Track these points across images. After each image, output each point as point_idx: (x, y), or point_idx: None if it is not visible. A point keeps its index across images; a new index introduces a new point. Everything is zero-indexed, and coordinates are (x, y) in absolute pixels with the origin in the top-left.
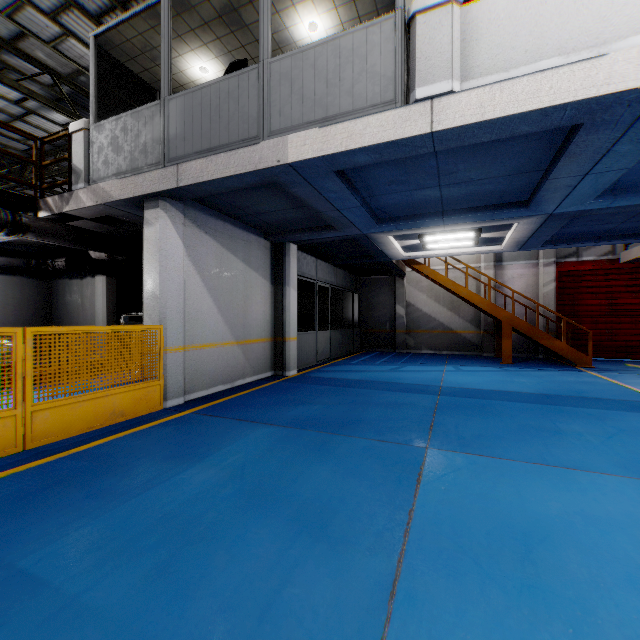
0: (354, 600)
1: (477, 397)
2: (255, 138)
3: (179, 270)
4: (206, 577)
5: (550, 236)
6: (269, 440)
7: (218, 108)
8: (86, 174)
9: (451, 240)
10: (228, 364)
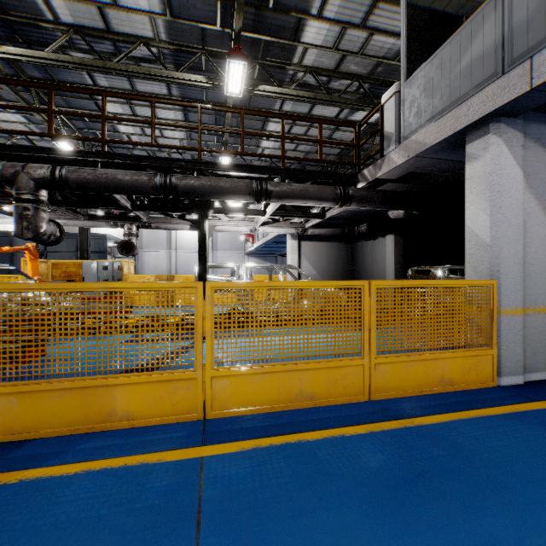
0: None
1: None
2: None
3: (516, 208)
4: None
5: None
6: None
7: None
8: (396, 135)
9: None
10: None
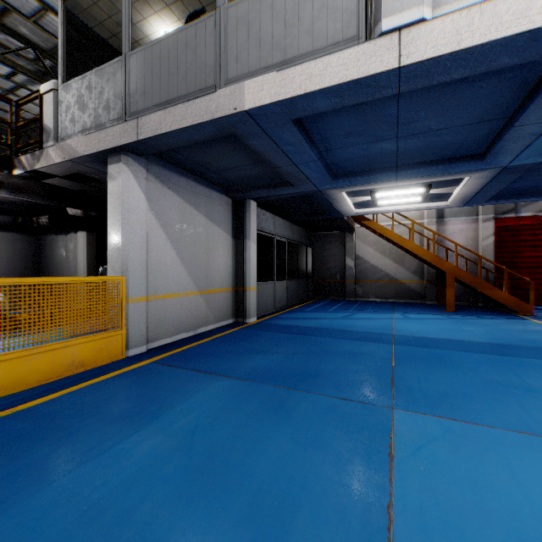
0: None
1: (431, 347)
2: (212, 87)
3: (142, 223)
4: None
5: (497, 191)
6: (225, 396)
7: (176, 60)
8: (55, 132)
9: (400, 196)
10: (191, 313)
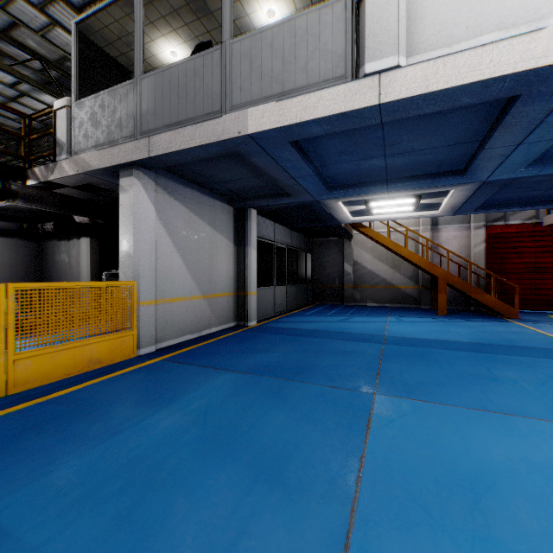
0: (309, 552)
1: (418, 346)
2: (218, 112)
3: (151, 232)
4: (165, 526)
5: (482, 202)
6: (230, 386)
7: (185, 85)
8: (69, 146)
9: (394, 206)
10: (195, 316)
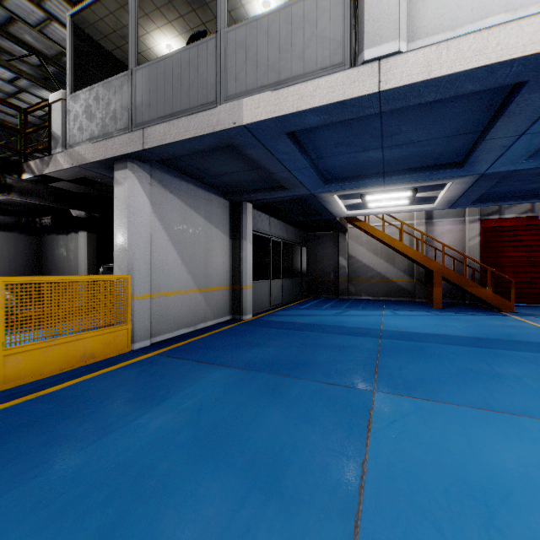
0: None
1: (415, 340)
2: (213, 103)
3: (146, 225)
4: None
5: (479, 195)
6: (225, 382)
7: (179, 76)
8: (64, 140)
9: (389, 199)
10: (191, 309)
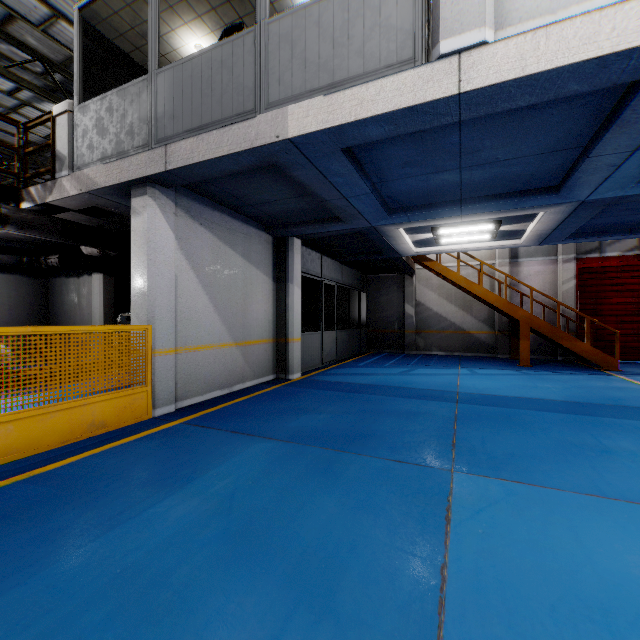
0: None
1: (500, 405)
2: (251, 112)
3: (170, 264)
4: None
5: (577, 228)
6: (266, 459)
7: (210, 80)
8: (70, 160)
9: (467, 234)
10: (226, 367)
